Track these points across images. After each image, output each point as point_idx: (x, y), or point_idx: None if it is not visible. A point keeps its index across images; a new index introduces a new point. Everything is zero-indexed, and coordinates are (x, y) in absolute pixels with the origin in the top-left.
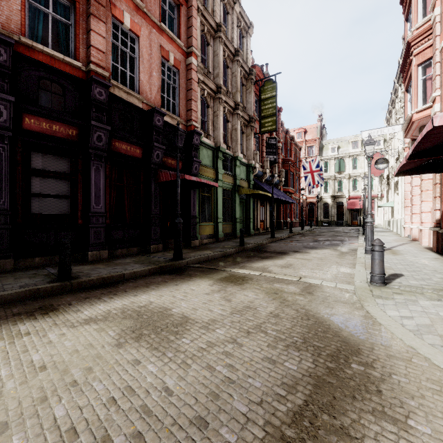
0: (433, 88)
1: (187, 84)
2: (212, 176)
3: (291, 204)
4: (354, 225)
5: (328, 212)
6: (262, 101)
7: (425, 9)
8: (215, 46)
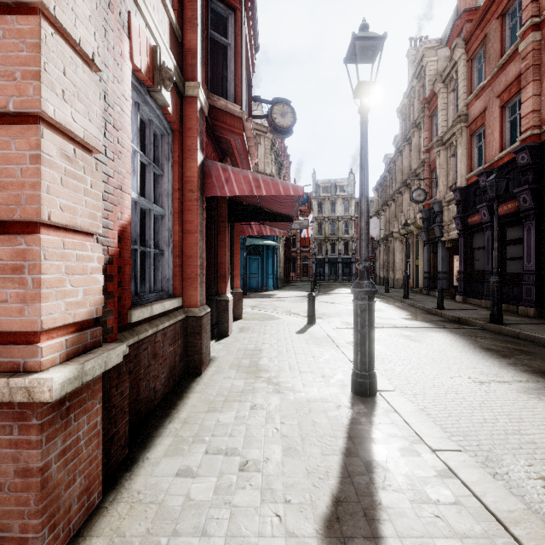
0: None
1: None
2: None
3: None
4: None
5: None
6: None
7: None
8: None
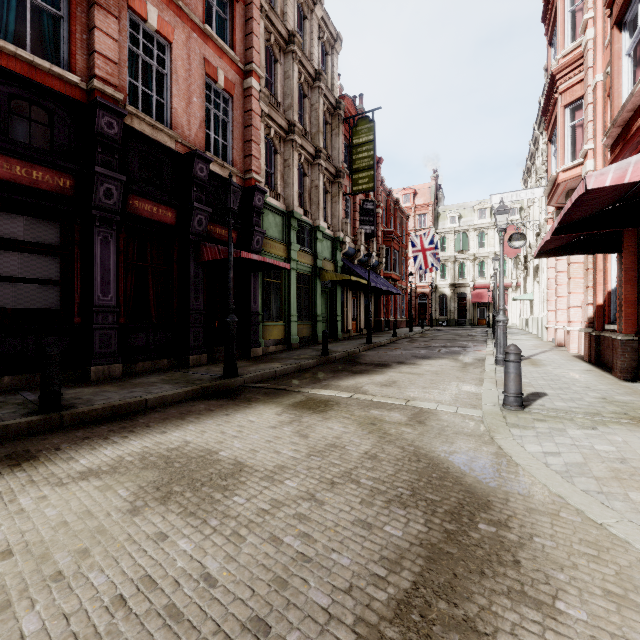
0: (585, 139)
1: (244, 118)
2: (282, 253)
3: (394, 295)
4: (481, 325)
5: (446, 306)
6: (354, 147)
7: (574, 30)
8: (286, 65)
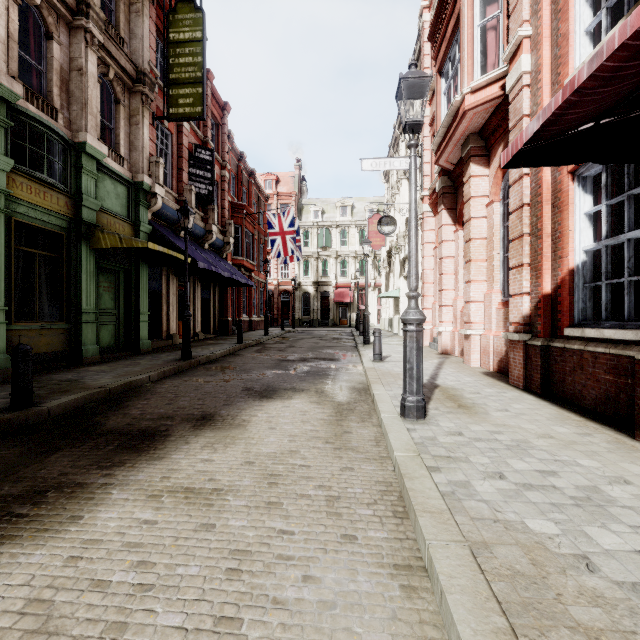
0: (513, 27)
1: None
2: None
3: (249, 289)
4: (343, 325)
5: (309, 306)
6: (172, 45)
7: None
8: None
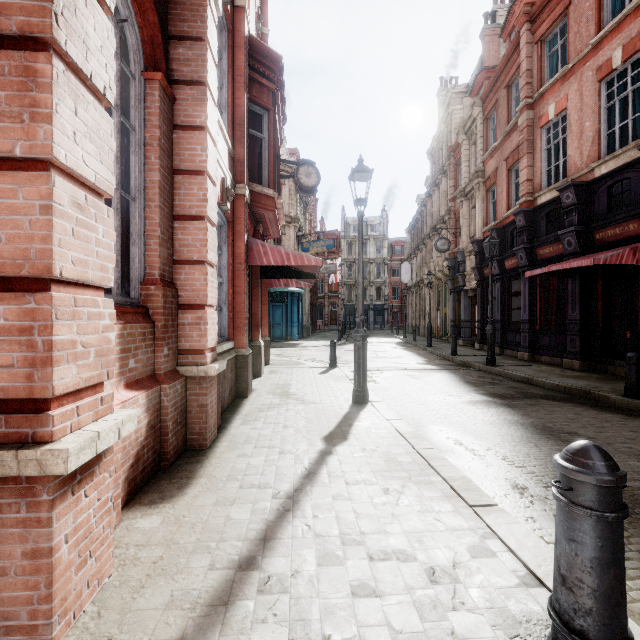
0: None
1: None
2: None
3: None
4: None
5: None
6: None
7: None
8: None
